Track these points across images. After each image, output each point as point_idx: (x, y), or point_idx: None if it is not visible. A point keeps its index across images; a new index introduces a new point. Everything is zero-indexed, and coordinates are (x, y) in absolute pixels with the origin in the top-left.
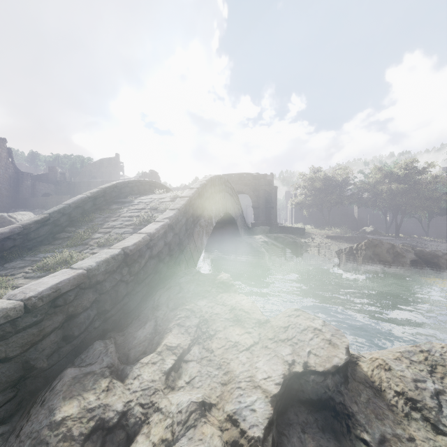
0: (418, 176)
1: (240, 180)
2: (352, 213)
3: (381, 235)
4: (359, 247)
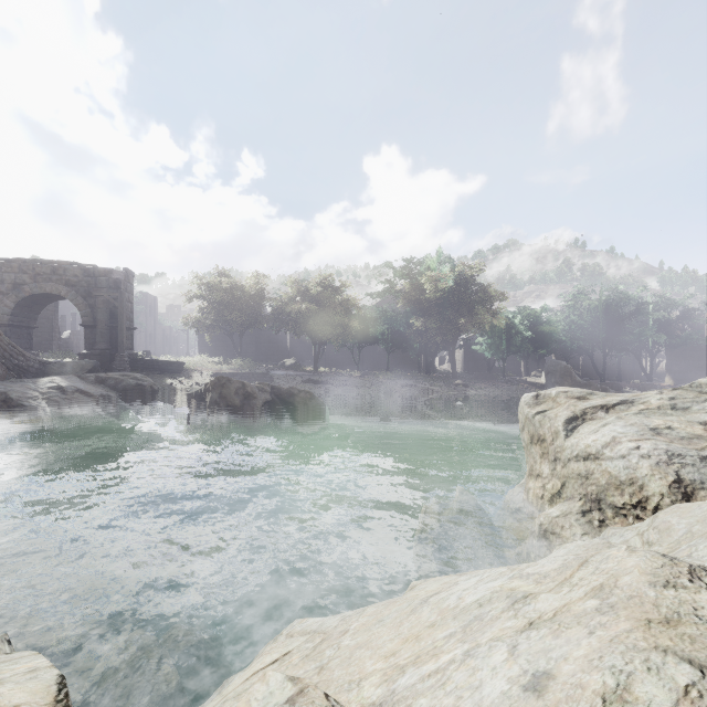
0: (334, 296)
1: (56, 274)
2: (283, 340)
3: (298, 370)
4: (207, 389)
